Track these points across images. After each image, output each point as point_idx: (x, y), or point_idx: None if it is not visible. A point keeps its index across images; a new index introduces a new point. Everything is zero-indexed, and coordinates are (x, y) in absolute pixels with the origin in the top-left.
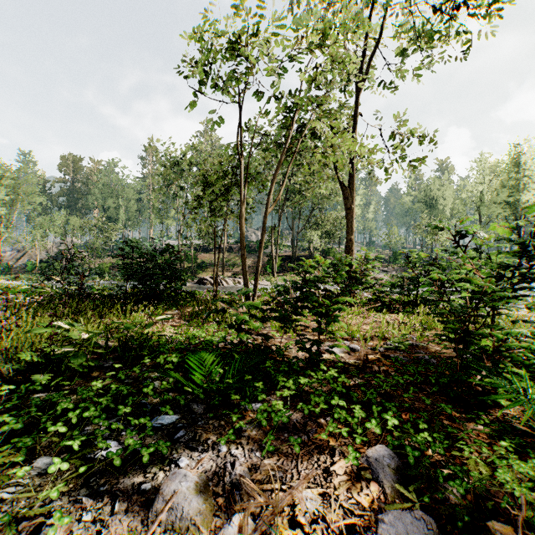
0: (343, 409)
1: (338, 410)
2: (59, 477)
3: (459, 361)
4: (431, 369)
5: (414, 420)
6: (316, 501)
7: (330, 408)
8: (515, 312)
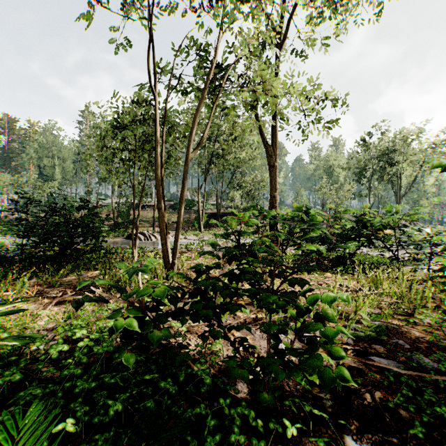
0: None
1: None
2: None
3: None
4: None
5: None
6: None
7: None
8: (434, 266)
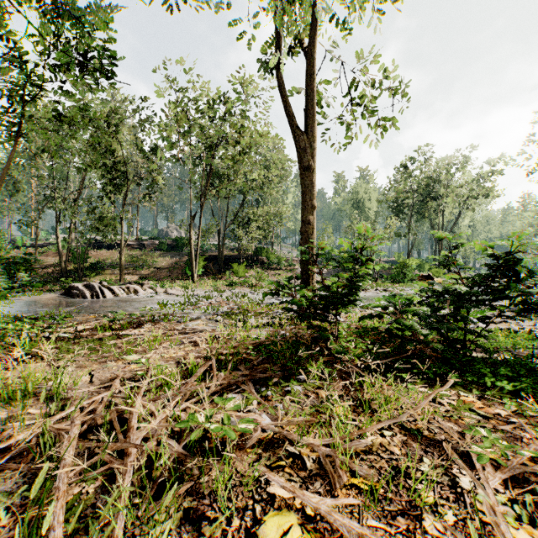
0: None
1: None
2: None
3: None
4: None
5: None
6: None
7: None
8: None
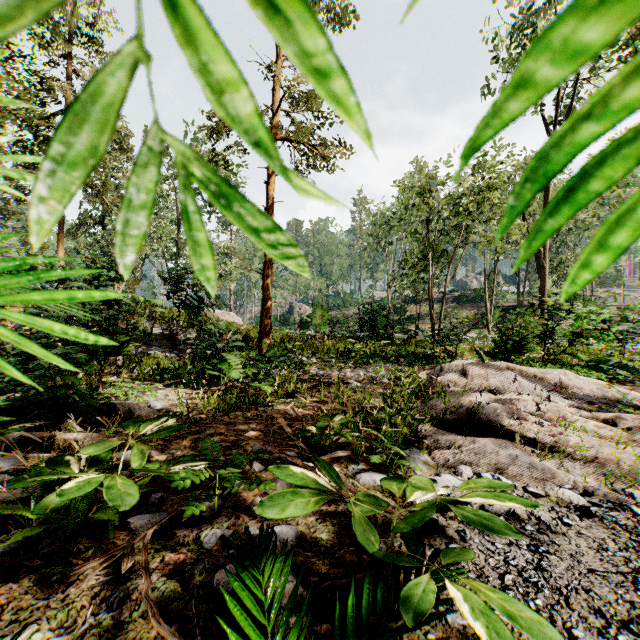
0: None
1: None
2: (370, 366)
3: None
4: None
5: None
6: (426, 371)
7: None
8: None
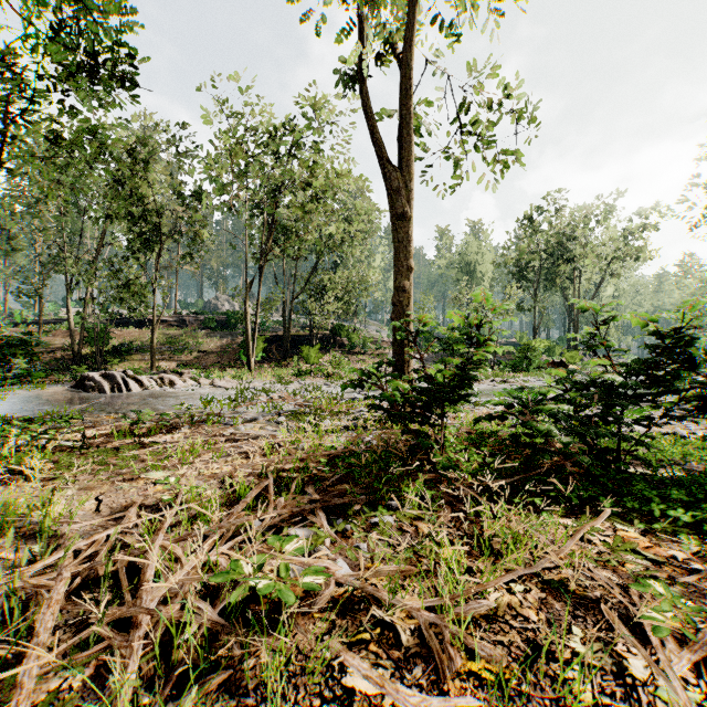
0: None
1: None
2: None
3: None
4: None
5: None
6: None
7: None
8: None
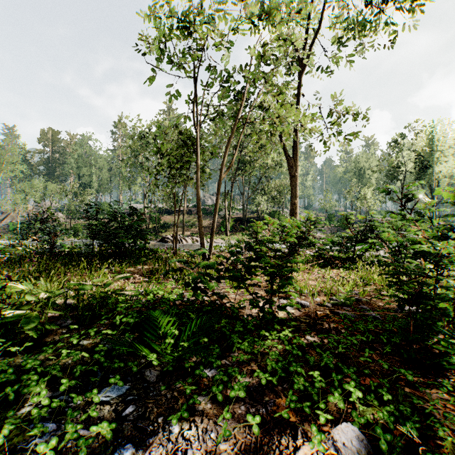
0: (300, 373)
1: (296, 377)
2: None
3: (402, 317)
4: (380, 326)
5: (375, 389)
6: None
7: (286, 372)
8: None
